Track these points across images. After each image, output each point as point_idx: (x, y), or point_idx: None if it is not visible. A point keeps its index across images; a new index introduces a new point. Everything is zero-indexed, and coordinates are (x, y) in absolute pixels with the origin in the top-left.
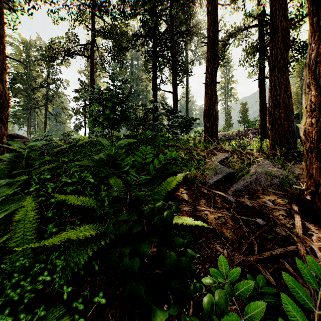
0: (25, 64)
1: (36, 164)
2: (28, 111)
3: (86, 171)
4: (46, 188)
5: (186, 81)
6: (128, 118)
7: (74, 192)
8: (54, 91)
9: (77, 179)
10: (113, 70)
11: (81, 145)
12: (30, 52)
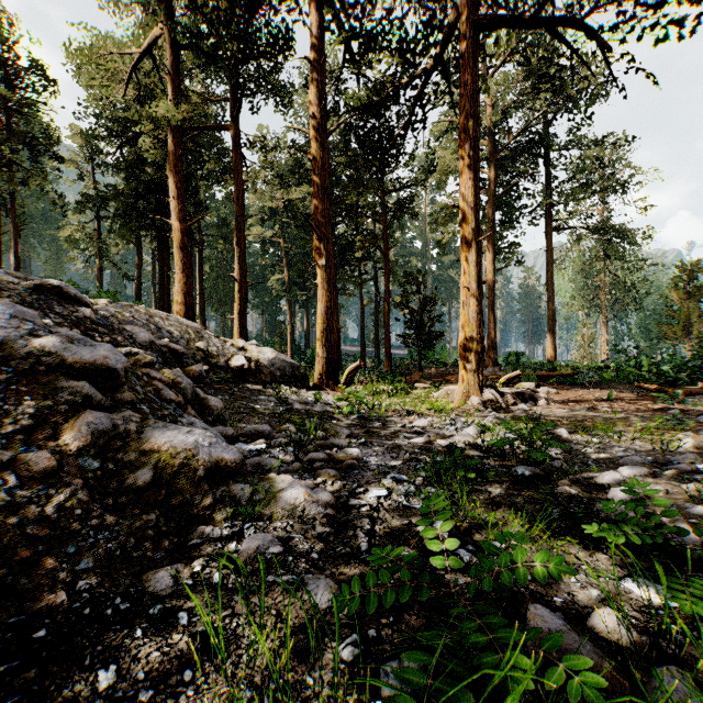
0: None
1: None
2: None
3: None
4: None
5: None
6: None
7: None
8: None
9: None
10: None
11: None
12: None
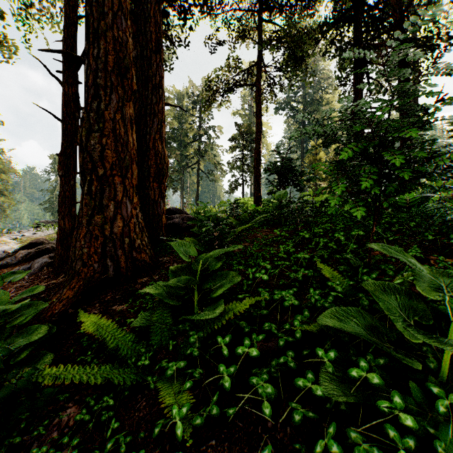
0: (179, 119)
1: (216, 294)
2: (181, 172)
3: (362, 359)
4: (248, 381)
5: (413, 83)
6: (417, 171)
7: (342, 444)
8: (207, 144)
9: (351, 399)
10: (395, 45)
11: (256, 221)
12: (183, 104)
